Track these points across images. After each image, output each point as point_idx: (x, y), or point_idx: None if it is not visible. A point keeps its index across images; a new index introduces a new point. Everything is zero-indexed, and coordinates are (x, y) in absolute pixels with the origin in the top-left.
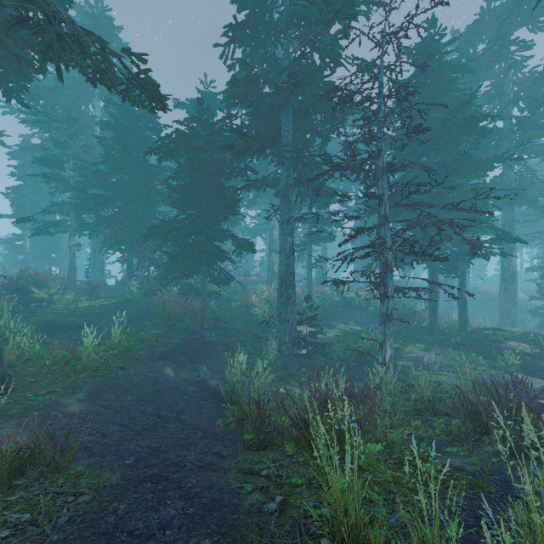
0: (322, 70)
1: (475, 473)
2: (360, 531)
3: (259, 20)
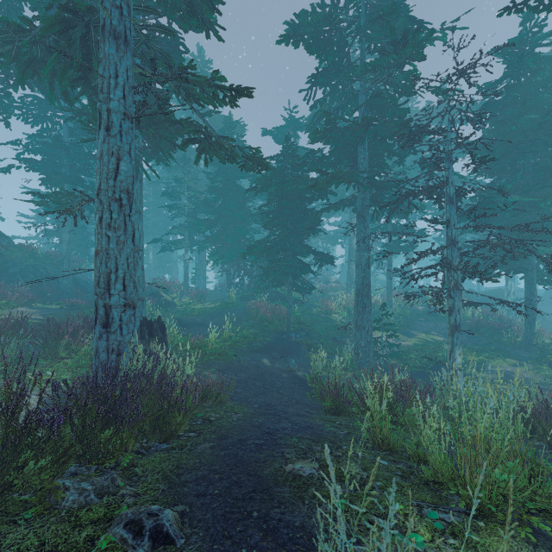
0: (396, 100)
1: None
2: (389, 441)
3: (338, 65)
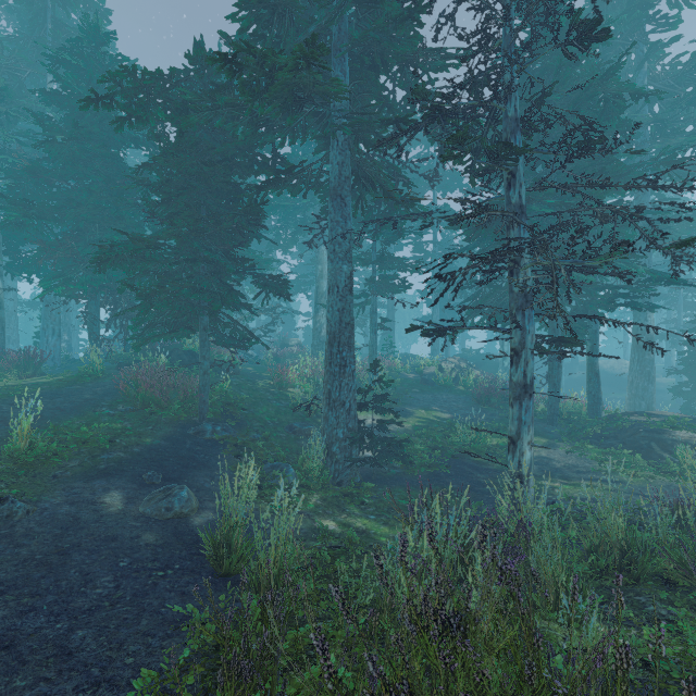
0: None
1: None
2: None
3: None
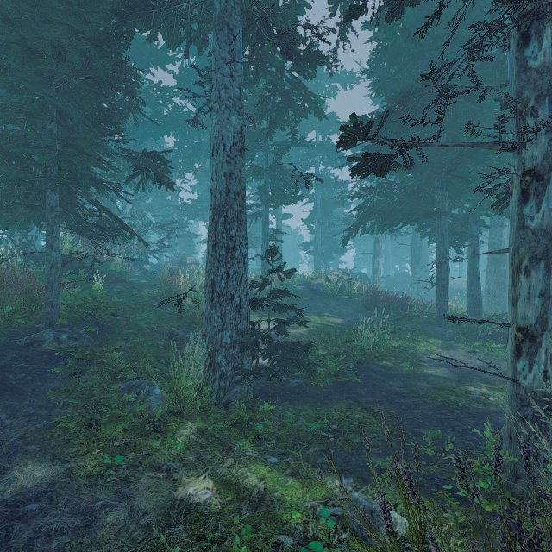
0: None
1: None
2: None
3: None
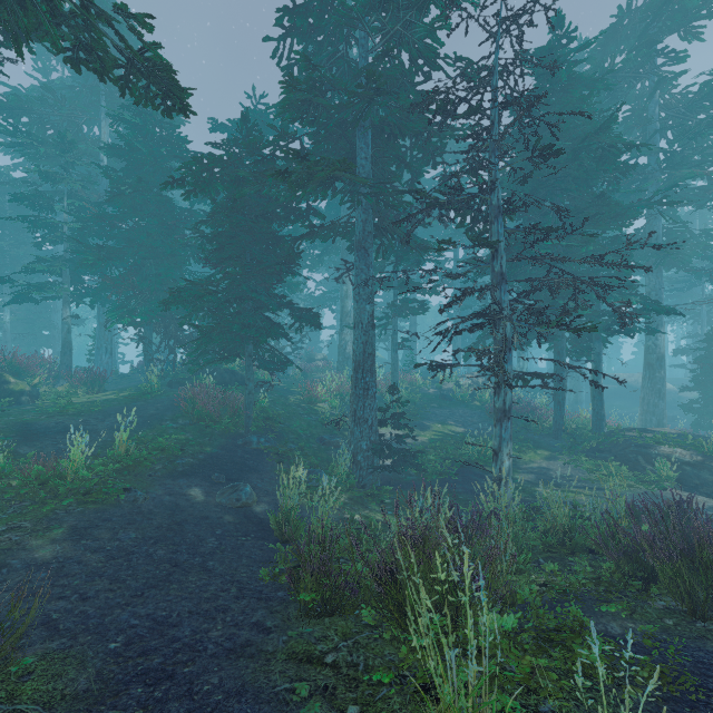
0: (413, 74)
1: (648, 646)
2: None
3: (326, 4)
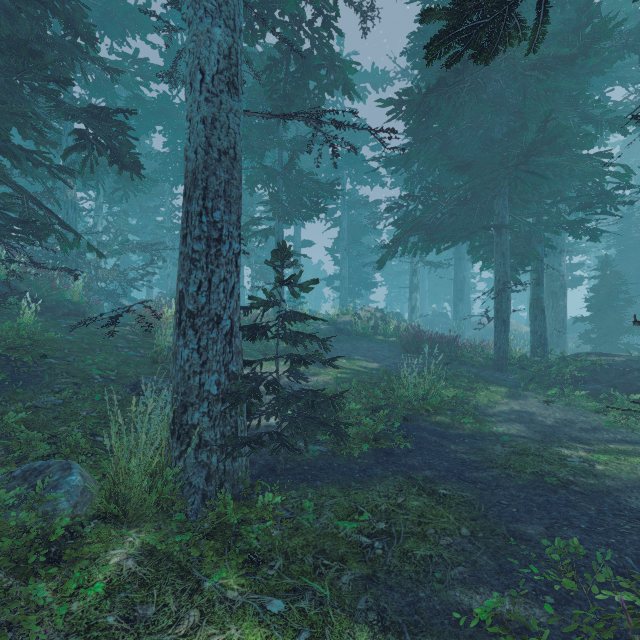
0: None
1: None
2: None
3: None
